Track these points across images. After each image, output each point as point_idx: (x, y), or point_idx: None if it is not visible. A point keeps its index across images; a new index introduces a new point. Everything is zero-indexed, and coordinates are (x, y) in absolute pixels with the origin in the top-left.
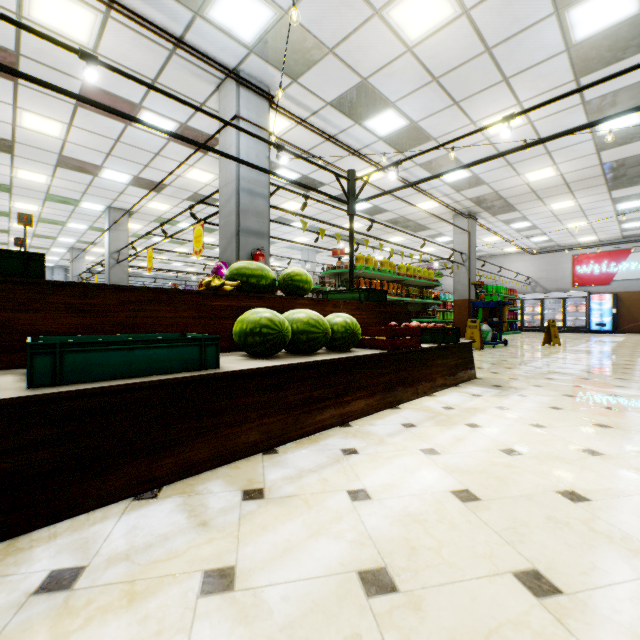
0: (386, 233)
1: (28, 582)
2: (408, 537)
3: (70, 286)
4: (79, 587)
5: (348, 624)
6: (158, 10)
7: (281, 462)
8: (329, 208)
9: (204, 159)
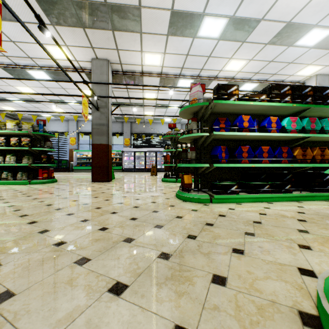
0: None
1: None
2: None
3: None
4: None
5: None
6: None
7: None
8: None
9: None
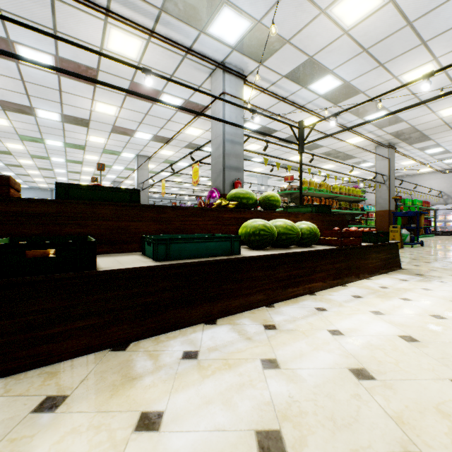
0: (321, 162)
1: (176, 354)
2: (374, 356)
3: (153, 207)
4: (201, 359)
5: (350, 389)
6: (178, 33)
7: (279, 312)
8: (279, 147)
9: (197, 121)
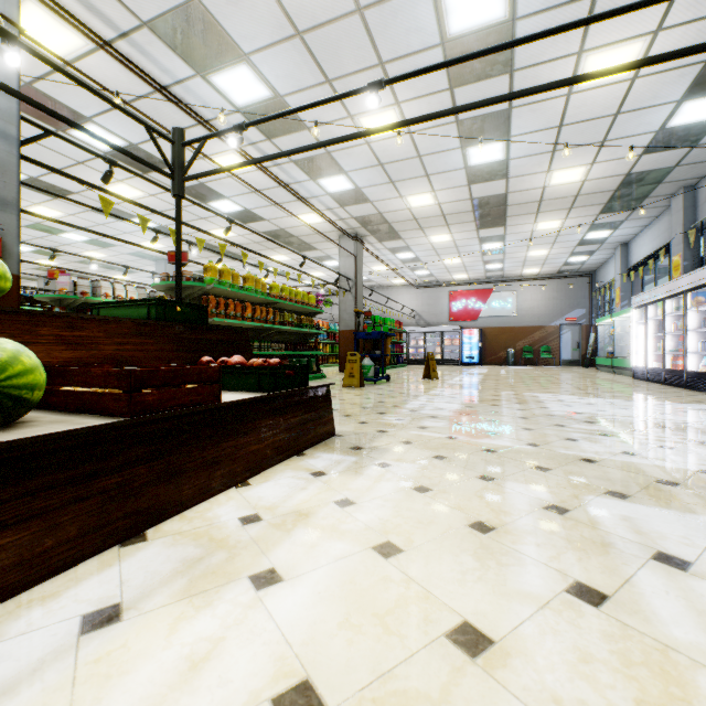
0: (267, 249)
1: None
2: None
3: None
4: None
5: None
6: None
7: None
8: (184, 203)
9: None
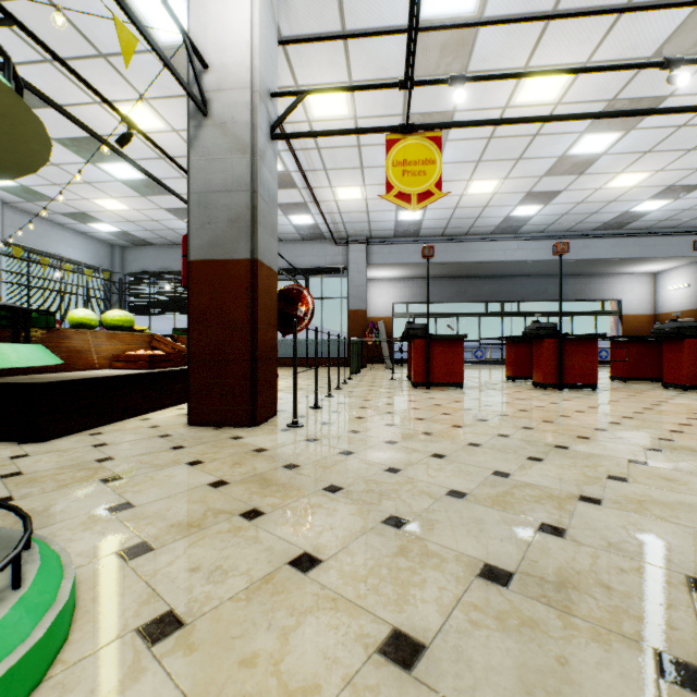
0: None
1: None
2: None
3: None
4: None
5: None
6: None
7: None
8: None
9: None
